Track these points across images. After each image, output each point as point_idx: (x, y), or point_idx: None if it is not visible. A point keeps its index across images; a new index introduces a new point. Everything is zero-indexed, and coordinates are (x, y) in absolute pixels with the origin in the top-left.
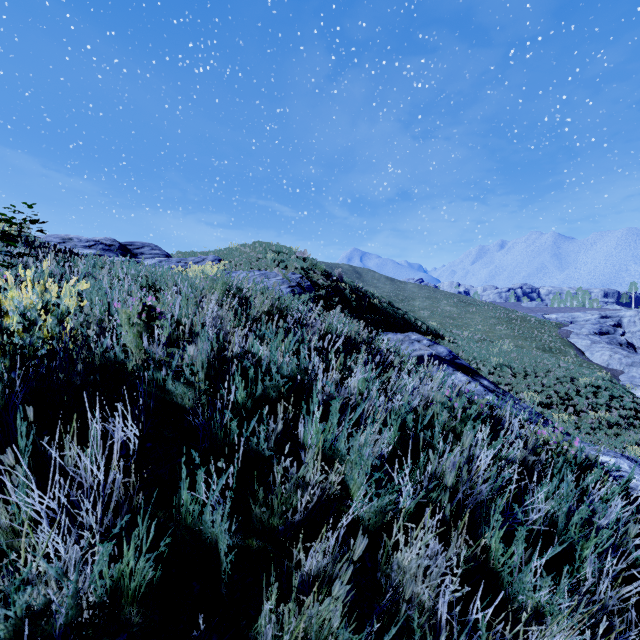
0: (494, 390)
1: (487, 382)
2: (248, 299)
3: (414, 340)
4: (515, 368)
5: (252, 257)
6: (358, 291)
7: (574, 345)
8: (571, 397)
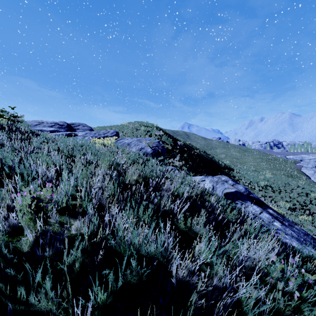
0: (277, 216)
1: (272, 210)
2: (124, 169)
3: (223, 181)
4: (274, 187)
5: (133, 129)
6: (188, 146)
7: (304, 173)
8: (307, 204)
